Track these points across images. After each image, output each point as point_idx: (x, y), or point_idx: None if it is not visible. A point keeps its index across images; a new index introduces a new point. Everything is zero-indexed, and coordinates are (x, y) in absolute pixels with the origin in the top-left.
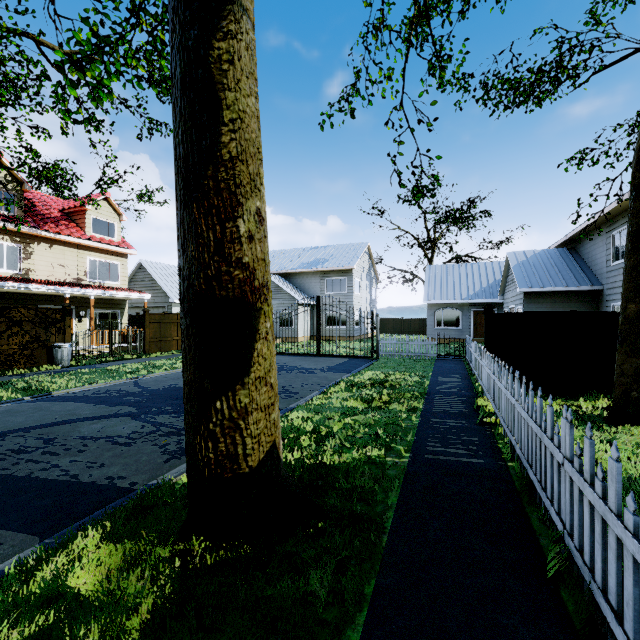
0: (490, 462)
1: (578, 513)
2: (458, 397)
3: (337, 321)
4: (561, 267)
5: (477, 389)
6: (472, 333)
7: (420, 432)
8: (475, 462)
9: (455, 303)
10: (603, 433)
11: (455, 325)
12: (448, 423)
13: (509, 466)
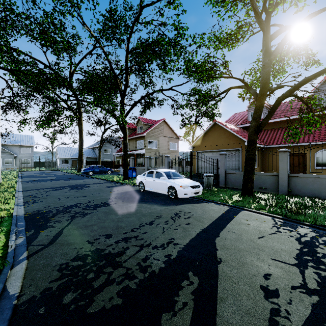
0: None
1: None
2: None
3: (27, 162)
4: (91, 153)
5: None
6: (72, 165)
7: None
8: None
9: (67, 158)
10: None
11: (67, 163)
12: None
13: None
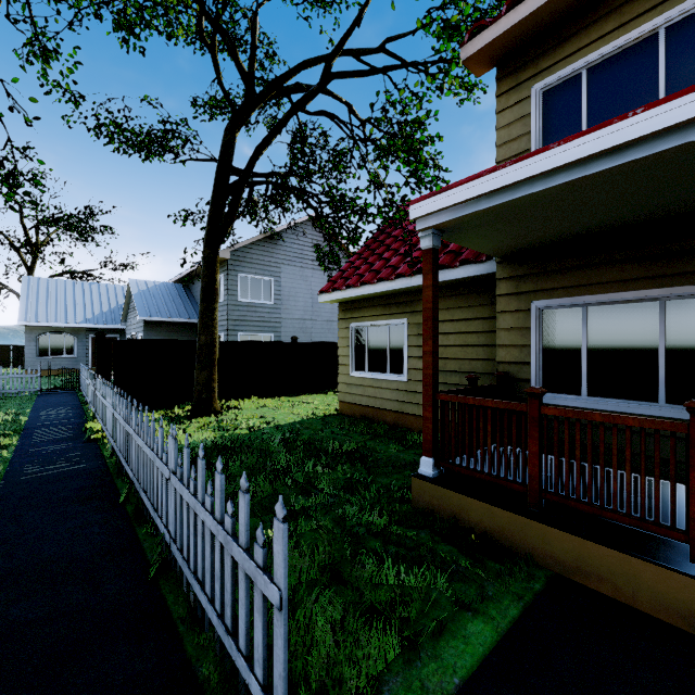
0: (92, 464)
1: (138, 458)
2: (66, 426)
3: None
4: (177, 301)
5: (89, 415)
6: (91, 362)
7: (15, 463)
8: (77, 468)
9: (68, 327)
10: (183, 425)
11: (68, 353)
12: (51, 448)
13: (108, 462)
